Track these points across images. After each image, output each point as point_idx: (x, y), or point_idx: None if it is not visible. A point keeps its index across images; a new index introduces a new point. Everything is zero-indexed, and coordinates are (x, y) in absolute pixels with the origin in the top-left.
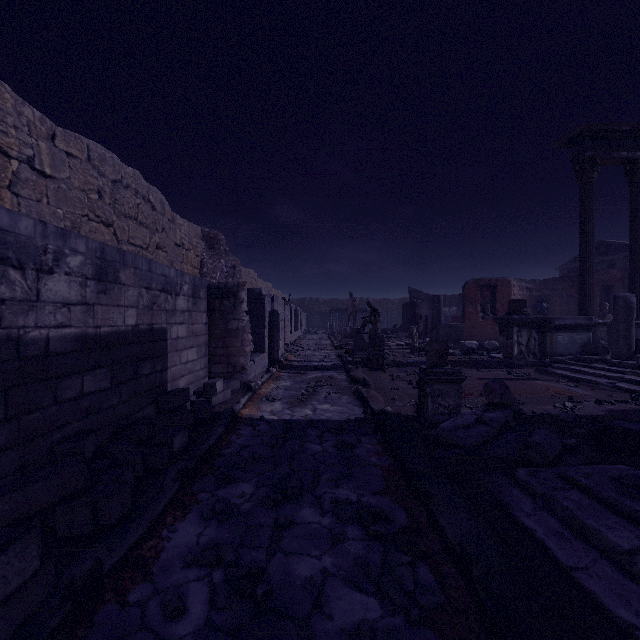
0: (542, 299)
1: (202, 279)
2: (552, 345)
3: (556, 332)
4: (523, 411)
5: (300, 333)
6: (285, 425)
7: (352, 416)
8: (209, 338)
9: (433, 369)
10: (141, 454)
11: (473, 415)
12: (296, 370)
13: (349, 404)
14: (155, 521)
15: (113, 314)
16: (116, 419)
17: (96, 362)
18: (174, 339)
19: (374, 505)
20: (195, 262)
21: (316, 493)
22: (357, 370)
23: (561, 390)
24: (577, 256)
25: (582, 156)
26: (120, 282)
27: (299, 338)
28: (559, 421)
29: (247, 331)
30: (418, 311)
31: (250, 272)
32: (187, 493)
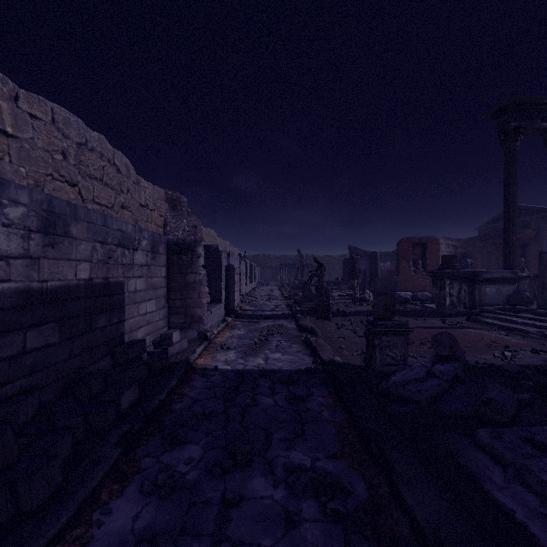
0: (466, 255)
1: (161, 235)
2: (481, 296)
3: (484, 284)
4: (469, 362)
5: (254, 285)
6: (238, 376)
7: (302, 365)
8: (168, 290)
9: (381, 321)
10: (83, 416)
11: (423, 368)
12: (250, 319)
13: (299, 353)
14: (87, 500)
15: (63, 268)
16: (66, 374)
17: (42, 317)
18: (132, 292)
19: (330, 472)
20: (159, 221)
21: (268, 457)
22: (305, 319)
23: (495, 339)
24: (494, 218)
25: (507, 126)
26: (71, 236)
27: (253, 289)
28: (504, 372)
29: (204, 284)
30: (357, 266)
31: (210, 231)
32: (130, 459)
